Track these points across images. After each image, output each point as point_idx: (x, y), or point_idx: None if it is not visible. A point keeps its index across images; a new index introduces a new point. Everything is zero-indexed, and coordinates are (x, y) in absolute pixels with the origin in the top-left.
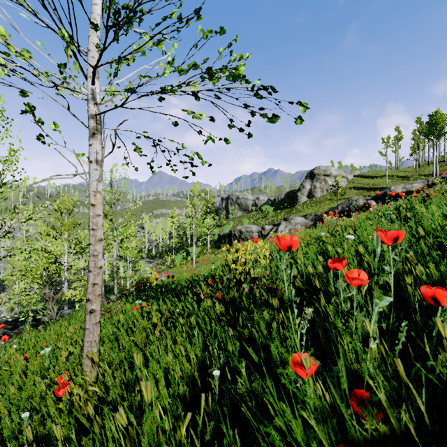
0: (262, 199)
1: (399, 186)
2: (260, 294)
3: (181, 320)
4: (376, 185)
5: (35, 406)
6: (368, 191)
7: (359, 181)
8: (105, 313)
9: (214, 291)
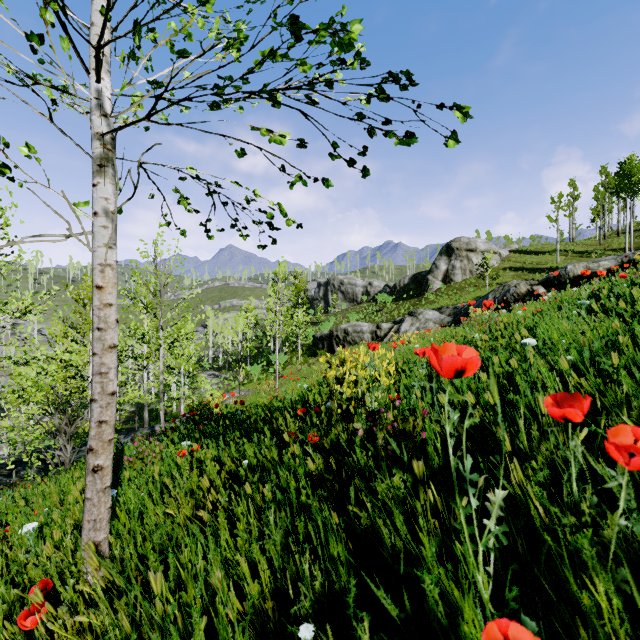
0: (376, 285)
1: (579, 264)
2: (383, 439)
3: (248, 486)
4: (543, 264)
5: None
6: (531, 272)
7: (517, 258)
8: (134, 461)
9: (307, 428)
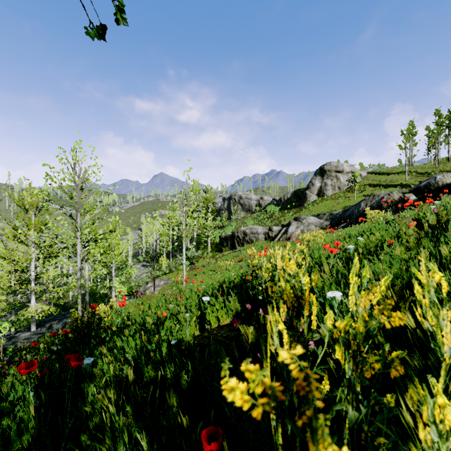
0: (266, 199)
1: (447, 174)
2: None
3: None
4: (394, 182)
5: None
6: (386, 188)
7: (374, 178)
8: None
9: None
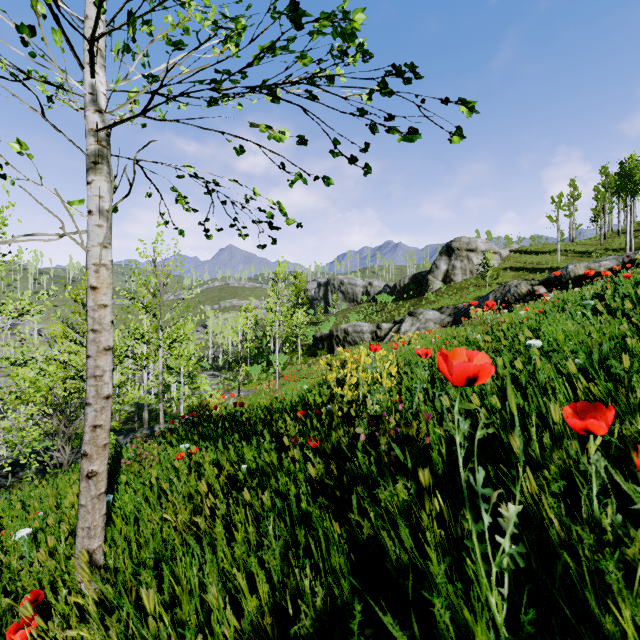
0: (376, 285)
1: (580, 264)
2: (385, 444)
3: (246, 492)
4: (543, 264)
5: None
6: (531, 272)
7: (518, 258)
8: (132, 464)
9: (307, 431)
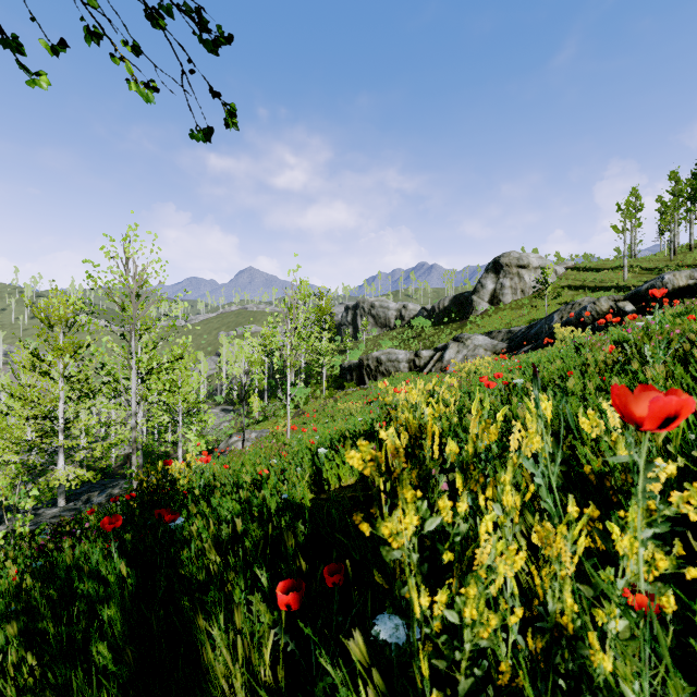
0: (412, 308)
1: (680, 273)
2: None
3: None
4: (607, 282)
5: None
6: (594, 291)
7: (576, 276)
8: None
9: None
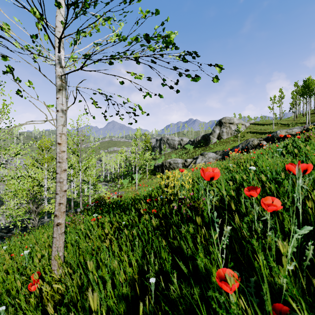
0: (185, 140)
1: (283, 130)
2: (185, 211)
3: (125, 231)
4: (266, 130)
5: (10, 301)
6: (260, 134)
7: (254, 127)
8: (71, 223)
9: (151, 208)
